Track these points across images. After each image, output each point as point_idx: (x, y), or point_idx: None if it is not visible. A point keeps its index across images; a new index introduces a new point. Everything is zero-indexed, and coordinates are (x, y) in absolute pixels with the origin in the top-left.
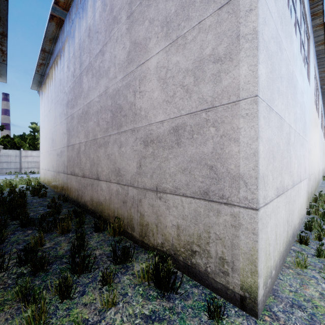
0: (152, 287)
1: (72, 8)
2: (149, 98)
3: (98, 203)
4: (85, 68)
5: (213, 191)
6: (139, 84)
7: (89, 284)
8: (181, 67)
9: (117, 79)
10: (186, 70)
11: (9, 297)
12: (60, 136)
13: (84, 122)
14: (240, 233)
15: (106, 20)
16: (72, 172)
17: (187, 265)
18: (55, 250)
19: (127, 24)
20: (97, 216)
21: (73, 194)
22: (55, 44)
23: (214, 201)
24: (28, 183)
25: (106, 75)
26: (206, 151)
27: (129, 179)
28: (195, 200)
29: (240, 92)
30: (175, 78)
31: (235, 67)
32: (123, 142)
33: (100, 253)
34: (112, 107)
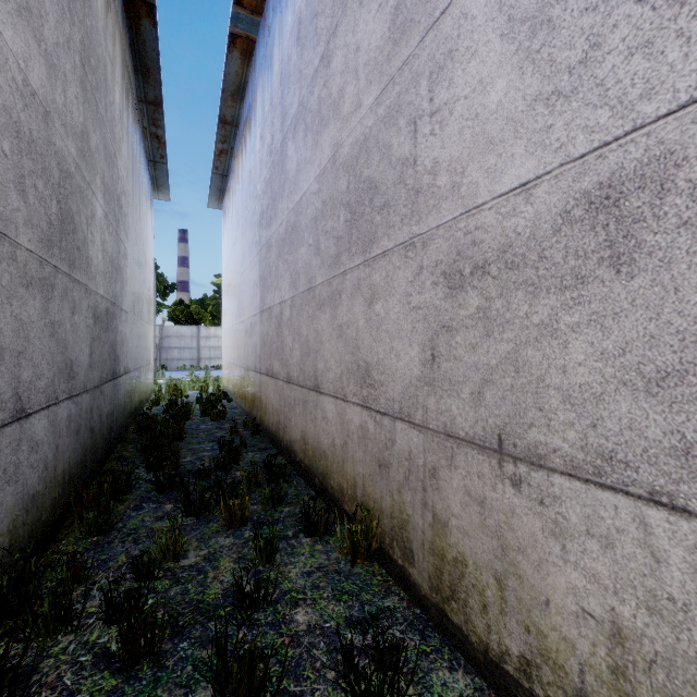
0: None
1: (268, 1)
2: (466, 119)
3: (317, 452)
4: (291, 123)
5: None
6: (429, 88)
7: None
8: None
9: (361, 111)
10: None
11: None
12: (249, 293)
13: (288, 252)
14: None
15: None
16: (269, 370)
17: None
18: (202, 579)
19: None
20: (315, 483)
21: (270, 419)
22: (241, 102)
23: None
24: (203, 388)
25: (336, 114)
26: None
27: (397, 398)
28: None
29: None
30: None
31: None
32: (378, 288)
33: (309, 621)
34: (349, 195)
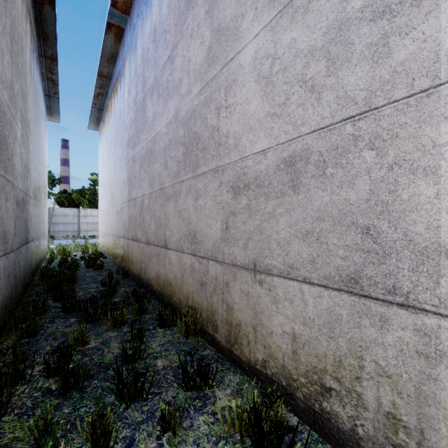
0: (248, 447)
1: (133, 9)
2: (241, 114)
3: (166, 283)
4: (149, 88)
5: (370, 278)
6: (225, 94)
7: (142, 425)
8: (299, 49)
9: (191, 95)
10: (310, 51)
11: (22, 433)
12: (120, 188)
13: (147, 166)
14: (441, 373)
15: (177, 9)
16: (134, 237)
17: (312, 410)
18: (101, 353)
19: (206, 4)
20: (165, 301)
21: (135, 267)
22: (114, 65)
23: (372, 298)
24: (84, 250)
25: (177, 92)
26: (354, 198)
27: (210, 249)
28: (330, 293)
29: (441, 67)
30: (289, 70)
31: (427, 16)
32: (200, 191)
33: (164, 364)
34: (185, 139)
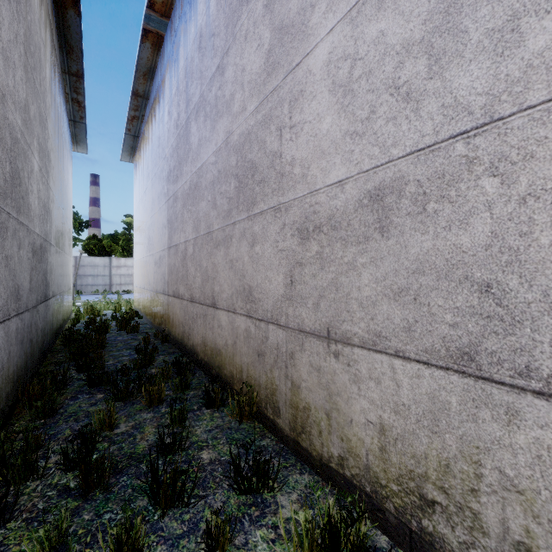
0: None
1: (175, 10)
2: (310, 135)
3: (214, 351)
4: (194, 108)
5: (492, 353)
6: (289, 110)
7: (182, 540)
8: (389, 44)
9: (246, 113)
10: (404, 46)
11: (30, 546)
12: (158, 232)
13: (192, 204)
14: None
15: (228, 6)
16: (175, 293)
17: (407, 528)
18: (132, 440)
19: None
20: (213, 374)
21: (176, 330)
22: (151, 81)
23: (494, 382)
24: (117, 308)
25: (228, 111)
26: (467, 244)
27: (270, 309)
28: (433, 372)
29: None
30: (376, 74)
31: None
32: (257, 236)
33: (211, 457)
34: (238, 169)
